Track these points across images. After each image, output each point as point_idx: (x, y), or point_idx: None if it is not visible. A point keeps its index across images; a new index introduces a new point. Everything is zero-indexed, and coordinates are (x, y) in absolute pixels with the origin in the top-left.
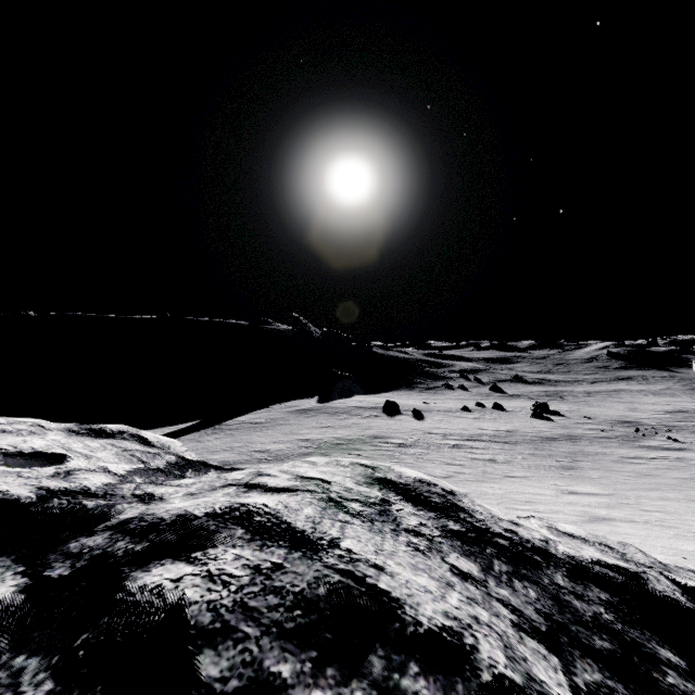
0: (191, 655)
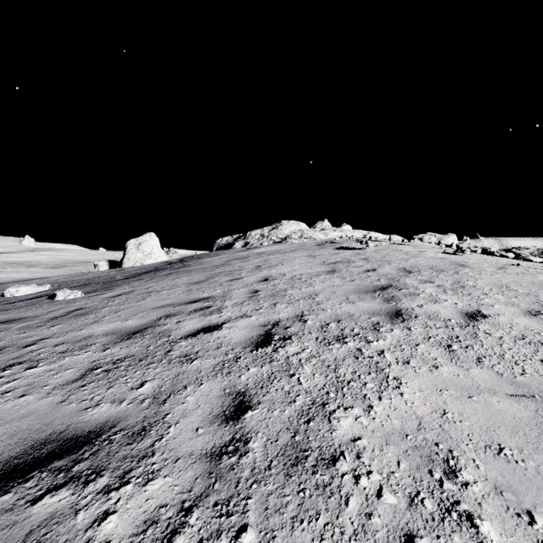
0: None
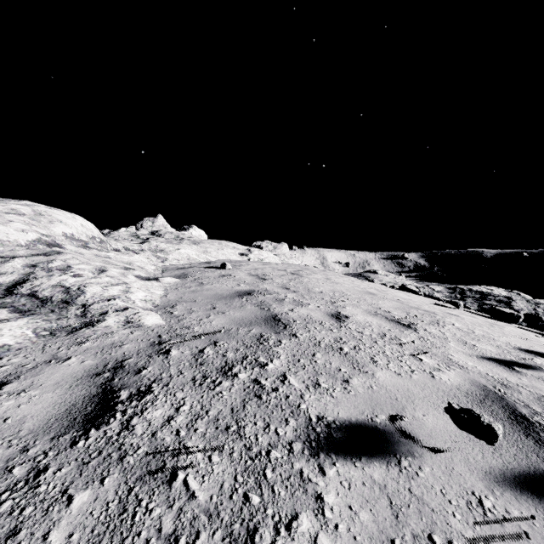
0: (486, 299)
